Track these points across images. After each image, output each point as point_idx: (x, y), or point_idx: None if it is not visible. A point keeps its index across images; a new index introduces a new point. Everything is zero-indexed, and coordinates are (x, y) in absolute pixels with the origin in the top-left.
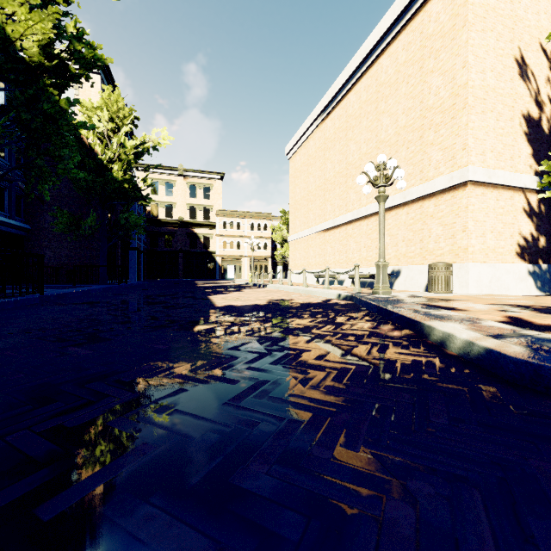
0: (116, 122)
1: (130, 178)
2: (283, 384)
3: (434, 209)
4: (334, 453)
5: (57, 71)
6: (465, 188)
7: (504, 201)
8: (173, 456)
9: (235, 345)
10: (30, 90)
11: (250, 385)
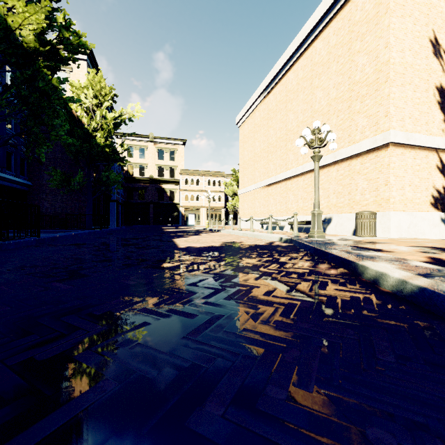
0: (99, 99)
1: (110, 144)
2: (236, 318)
3: (360, 167)
4: (288, 393)
5: (49, 55)
6: (387, 148)
7: (420, 159)
8: (132, 394)
9: (194, 281)
10: (28, 71)
11: (207, 319)
